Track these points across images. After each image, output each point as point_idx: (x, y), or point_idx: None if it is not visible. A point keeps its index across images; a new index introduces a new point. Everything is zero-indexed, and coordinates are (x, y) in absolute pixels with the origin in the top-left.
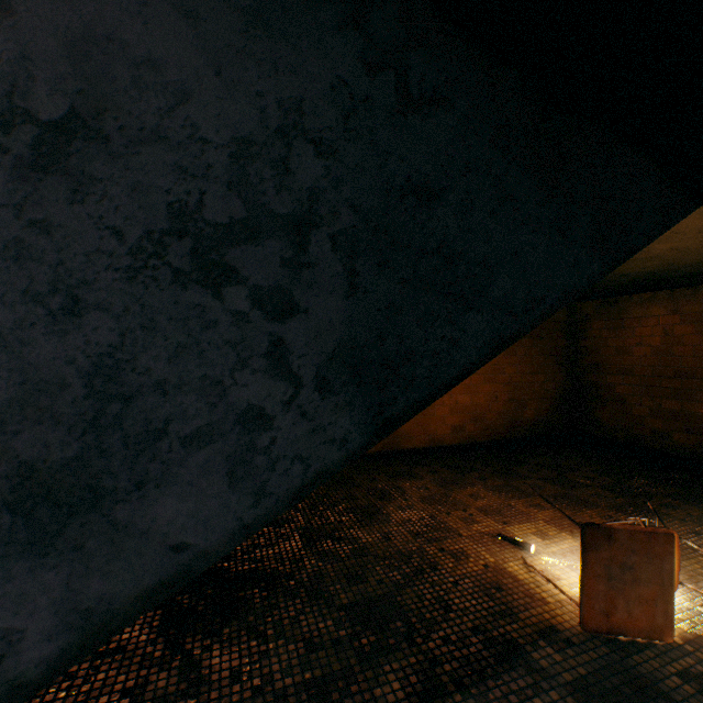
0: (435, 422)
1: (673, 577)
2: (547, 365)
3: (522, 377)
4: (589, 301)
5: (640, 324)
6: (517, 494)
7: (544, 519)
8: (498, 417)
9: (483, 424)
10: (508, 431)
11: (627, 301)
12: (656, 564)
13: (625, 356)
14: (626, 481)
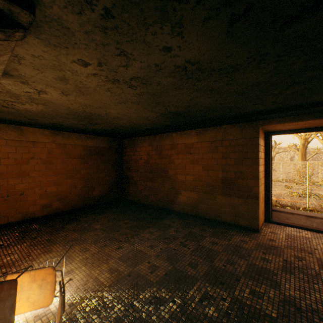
0: (28, 204)
1: (15, 309)
2: (107, 168)
3: (92, 174)
4: (127, 139)
5: (141, 150)
6: (46, 245)
7: (41, 261)
8: (77, 196)
9: (67, 201)
10: (83, 203)
11: (138, 140)
12: (1, 305)
13: (137, 164)
14: (118, 223)
